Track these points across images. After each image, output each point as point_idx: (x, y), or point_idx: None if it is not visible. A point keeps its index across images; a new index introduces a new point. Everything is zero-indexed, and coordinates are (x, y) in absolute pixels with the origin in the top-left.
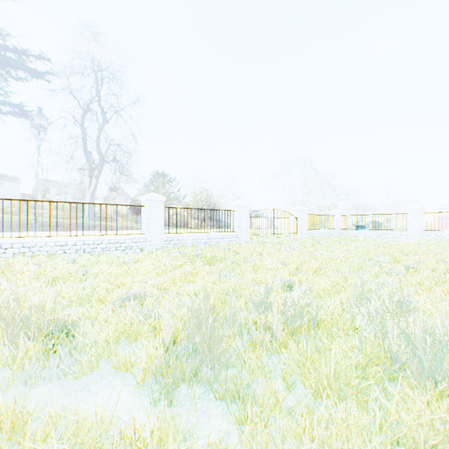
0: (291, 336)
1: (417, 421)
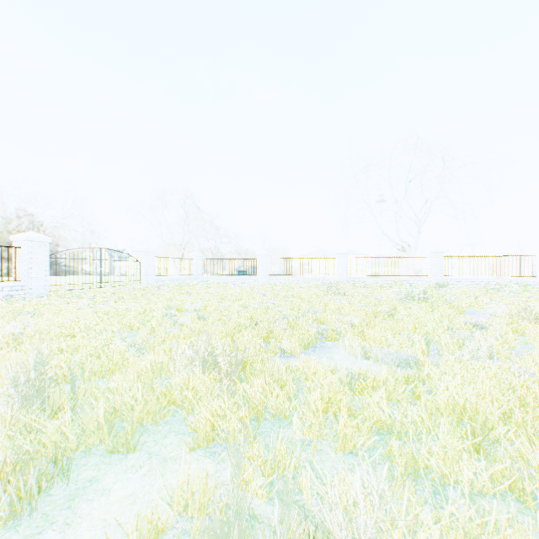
0: None
1: None
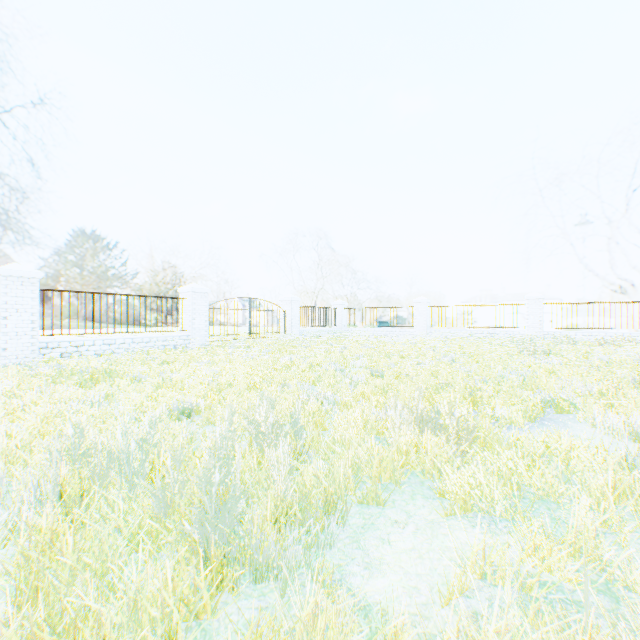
0: (79, 501)
1: (110, 620)
